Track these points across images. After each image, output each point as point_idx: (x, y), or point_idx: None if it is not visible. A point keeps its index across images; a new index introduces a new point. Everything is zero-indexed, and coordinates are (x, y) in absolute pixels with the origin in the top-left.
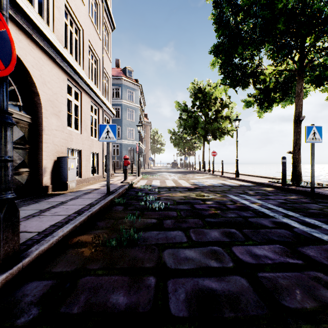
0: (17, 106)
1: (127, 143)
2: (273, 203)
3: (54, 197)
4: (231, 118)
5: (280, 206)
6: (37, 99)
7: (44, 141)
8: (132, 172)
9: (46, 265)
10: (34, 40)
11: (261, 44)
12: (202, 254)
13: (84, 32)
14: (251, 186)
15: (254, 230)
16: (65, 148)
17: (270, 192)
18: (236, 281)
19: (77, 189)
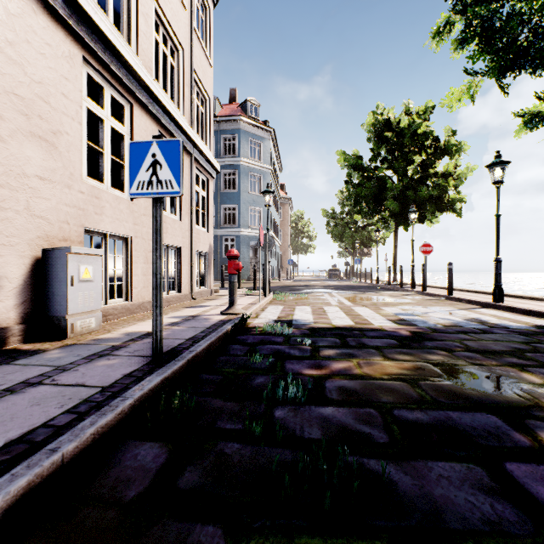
0: None
1: (250, 234)
2: None
3: None
4: (456, 178)
5: None
6: None
7: None
8: (254, 288)
9: None
10: None
11: None
12: None
13: None
14: None
15: None
16: (78, 230)
17: None
18: None
19: (95, 336)
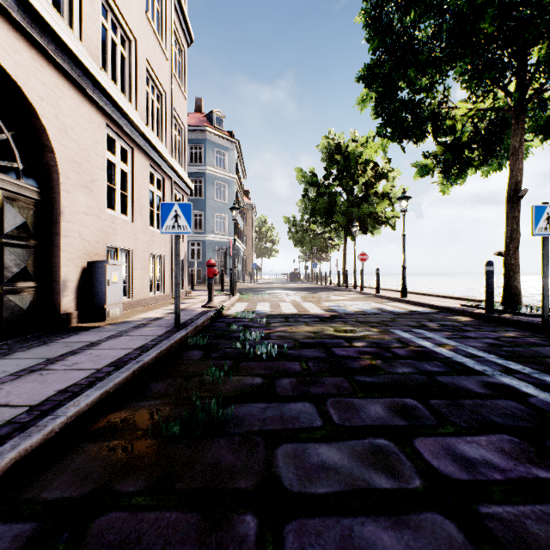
0: (27, 177)
1: (215, 239)
2: (478, 346)
3: (79, 333)
4: (393, 197)
5: (491, 351)
6: (50, 157)
7: (63, 234)
8: (223, 290)
9: (32, 481)
10: (44, 52)
11: (450, 61)
12: (355, 456)
13: (138, 44)
14: (431, 313)
15: (453, 401)
16: (103, 247)
17: (467, 325)
18: (433, 526)
19: (123, 319)
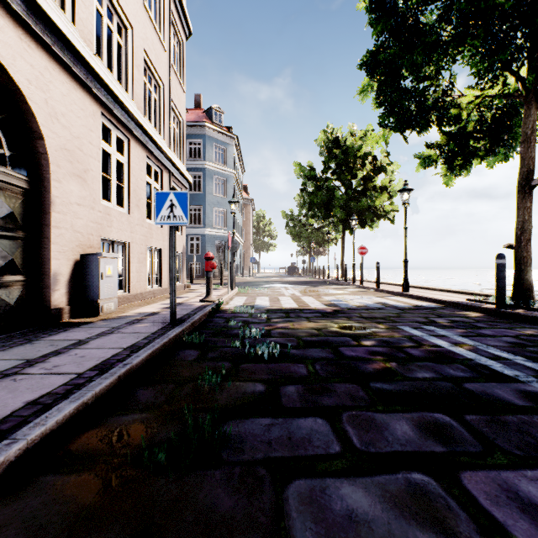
0: None
1: (214, 233)
2: (499, 345)
3: (68, 329)
4: (391, 190)
5: (516, 352)
6: (40, 144)
7: (53, 225)
8: (221, 283)
9: None
10: (32, 32)
11: (460, 43)
12: (390, 501)
13: (135, 32)
14: (438, 308)
15: (492, 417)
16: (98, 239)
17: (479, 322)
18: None
19: (117, 314)
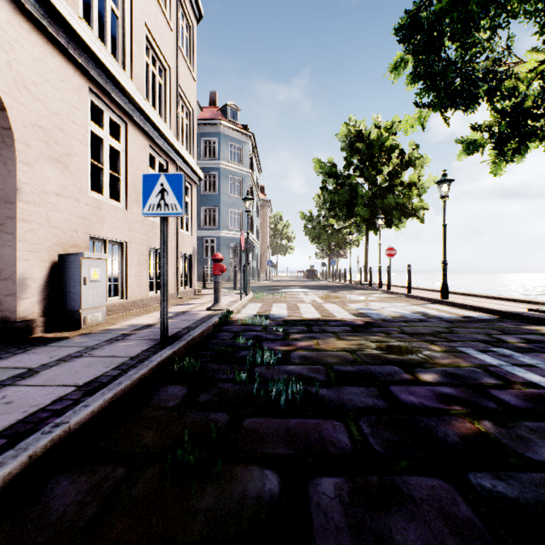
0: None
1: (230, 235)
2: None
3: (29, 349)
4: (420, 187)
5: None
6: (2, 117)
7: (20, 217)
8: (235, 288)
9: None
10: None
11: None
12: None
13: (134, 2)
14: (494, 320)
15: None
16: (84, 237)
17: None
18: None
19: (104, 327)
